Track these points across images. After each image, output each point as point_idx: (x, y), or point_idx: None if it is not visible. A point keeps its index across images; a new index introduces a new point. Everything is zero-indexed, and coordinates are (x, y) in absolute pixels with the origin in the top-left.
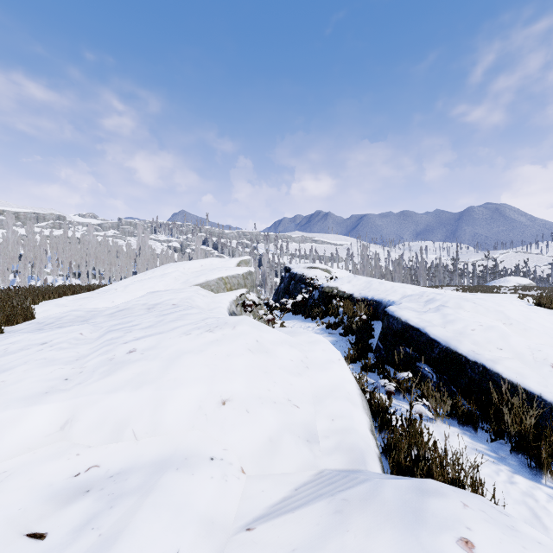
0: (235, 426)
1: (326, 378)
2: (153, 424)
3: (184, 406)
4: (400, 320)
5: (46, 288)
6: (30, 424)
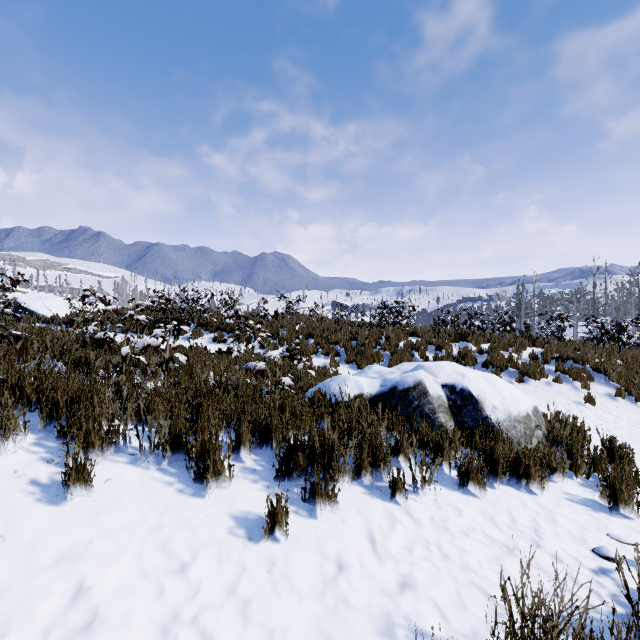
0: None
1: None
2: None
3: None
4: (18, 302)
5: None
6: None
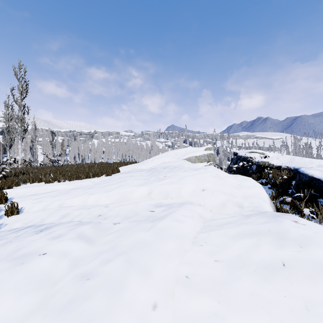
0: (208, 198)
1: (250, 192)
2: (177, 195)
3: (188, 190)
4: (307, 175)
5: (120, 161)
6: (139, 192)
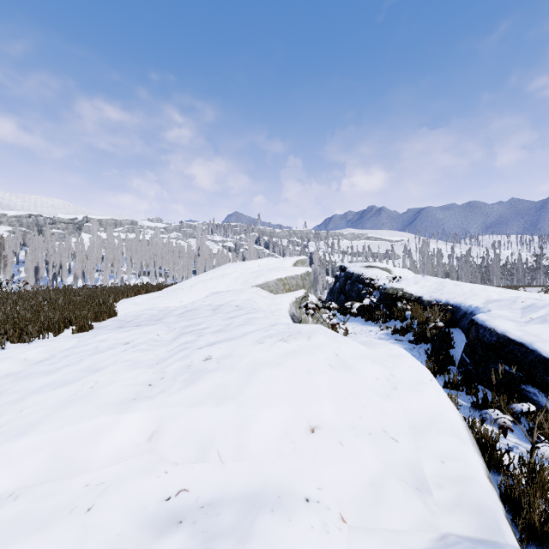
0: (328, 460)
1: (421, 404)
2: (238, 447)
3: (269, 429)
4: (494, 332)
5: (124, 287)
6: (122, 432)
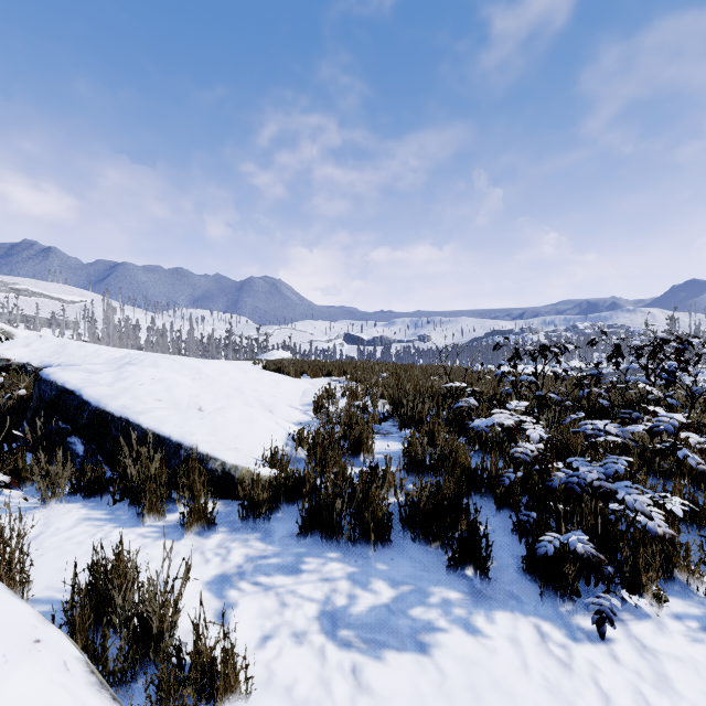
0: None
1: None
2: None
3: None
4: (55, 385)
5: None
6: None
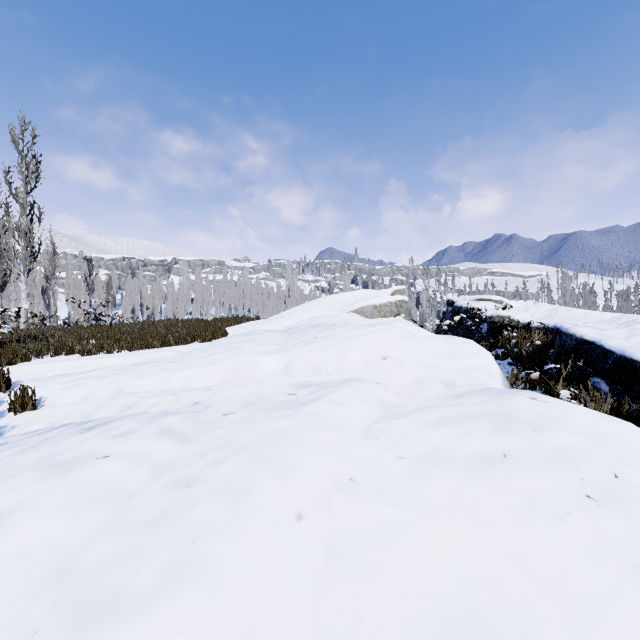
0: (392, 371)
1: (469, 362)
2: (338, 368)
3: (357, 359)
4: (574, 337)
5: (227, 317)
6: (268, 364)
